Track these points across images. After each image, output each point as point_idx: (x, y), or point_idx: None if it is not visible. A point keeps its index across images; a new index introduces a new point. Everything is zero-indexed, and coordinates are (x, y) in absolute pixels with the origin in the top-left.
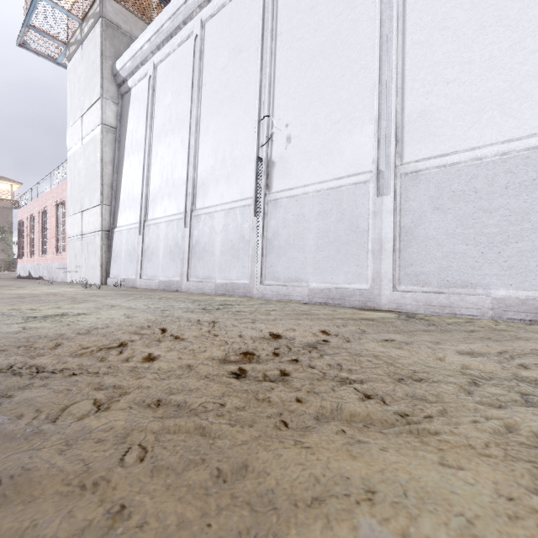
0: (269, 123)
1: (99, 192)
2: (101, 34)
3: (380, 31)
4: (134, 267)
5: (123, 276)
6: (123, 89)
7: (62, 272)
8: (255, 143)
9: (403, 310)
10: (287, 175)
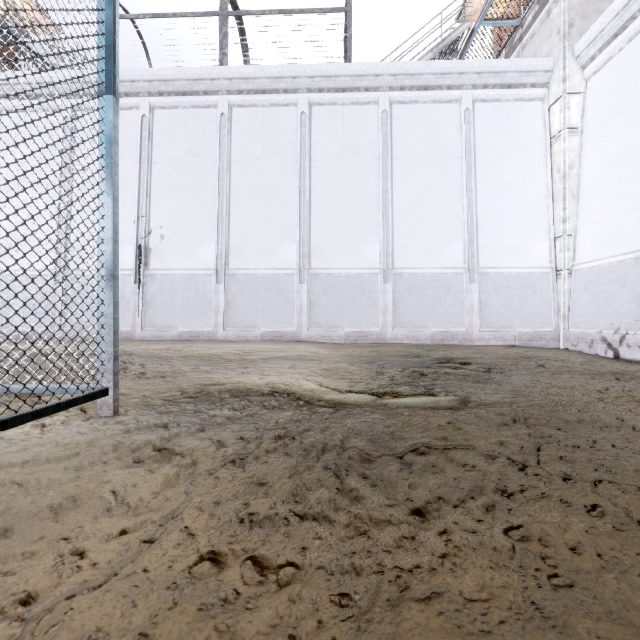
0: (147, 221)
1: None
2: None
3: (218, 197)
4: None
5: None
6: None
7: None
8: (136, 232)
9: (228, 340)
10: (161, 260)
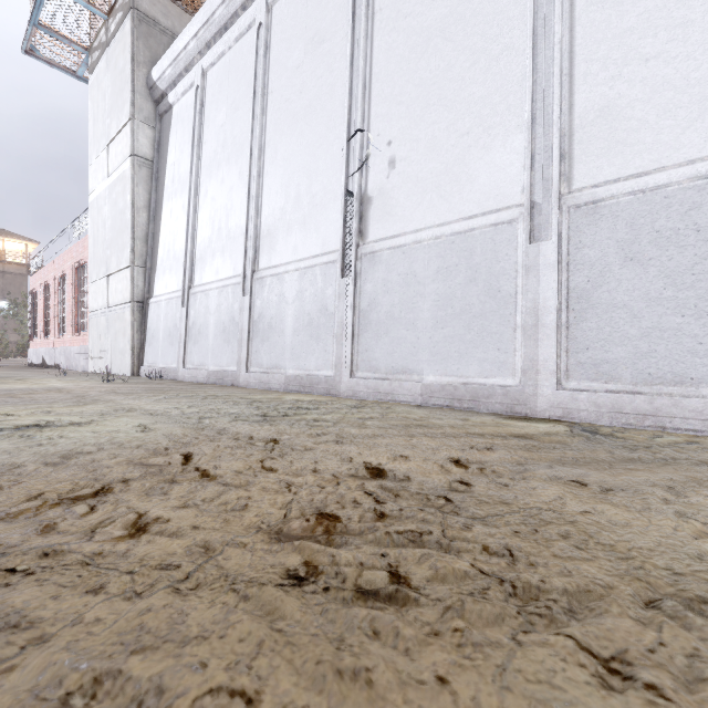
0: (363, 142)
1: (129, 248)
2: (132, 31)
3: None
4: (175, 352)
5: (161, 364)
6: (161, 107)
7: (83, 359)
8: (343, 171)
9: (573, 420)
10: (389, 216)
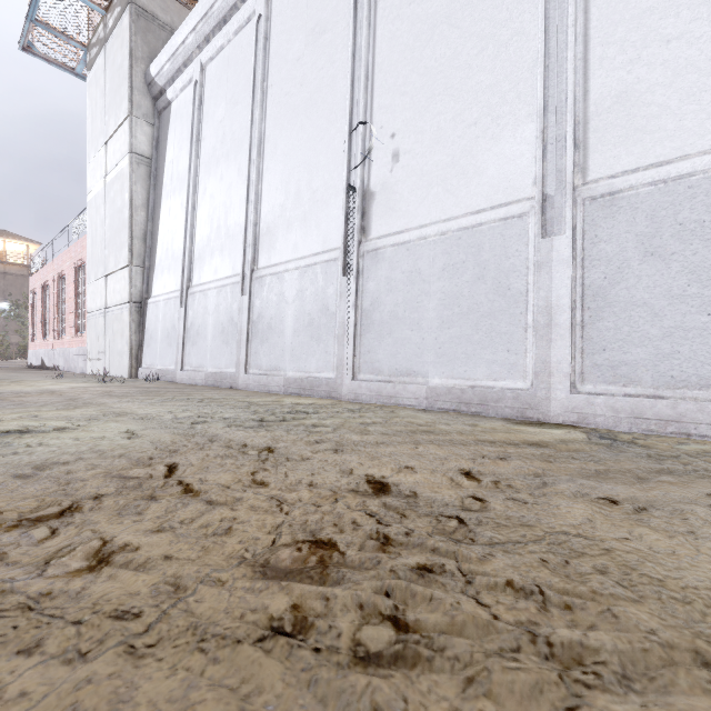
0: (365, 135)
1: (127, 247)
2: (130, 26)
3: None
4: (173, 353)
5: (160, 365)
6: (160, 103)
7: (82, 360)
8: (345, 165)
9: (589, 425)
10: (393, 211)
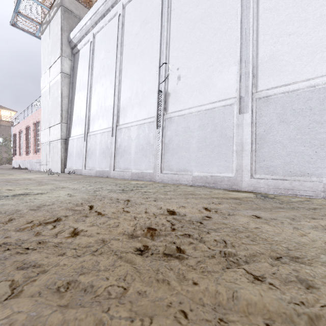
0: (166, 68)
1: (60, 115)
2: (61, 16)
3: (241, 3)
4: (81, 162)
5: (74, 167)
6: (74, 50)
7: (38, 165)
8: (157, 81)
9: (258, 191)
10: (178, 101)
